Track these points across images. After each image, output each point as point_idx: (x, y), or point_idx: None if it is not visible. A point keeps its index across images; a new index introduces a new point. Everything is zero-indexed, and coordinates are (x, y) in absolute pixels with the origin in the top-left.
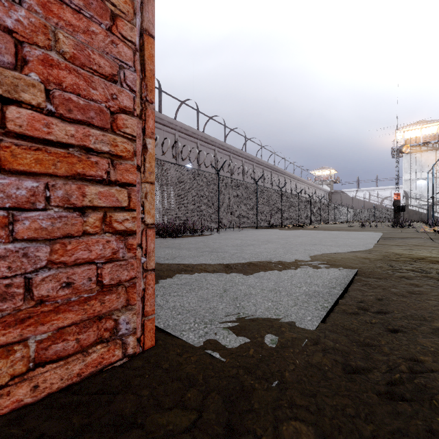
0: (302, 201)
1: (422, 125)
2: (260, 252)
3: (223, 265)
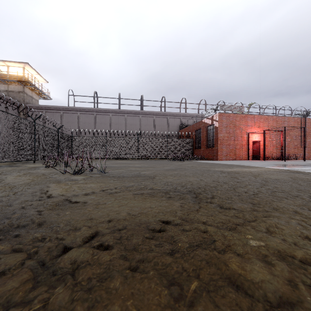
0: None
1: None
2: None
3: None
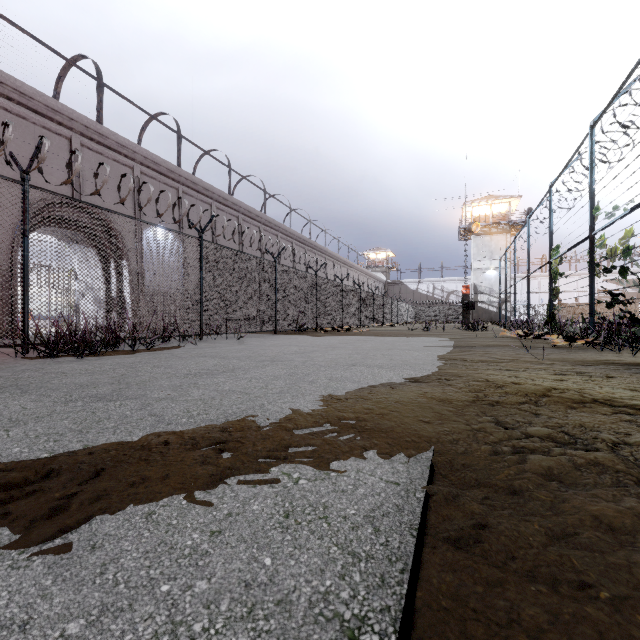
0: (347, 292)
1: (493, 200)
2: (229, 391)
3: (25, 470)
